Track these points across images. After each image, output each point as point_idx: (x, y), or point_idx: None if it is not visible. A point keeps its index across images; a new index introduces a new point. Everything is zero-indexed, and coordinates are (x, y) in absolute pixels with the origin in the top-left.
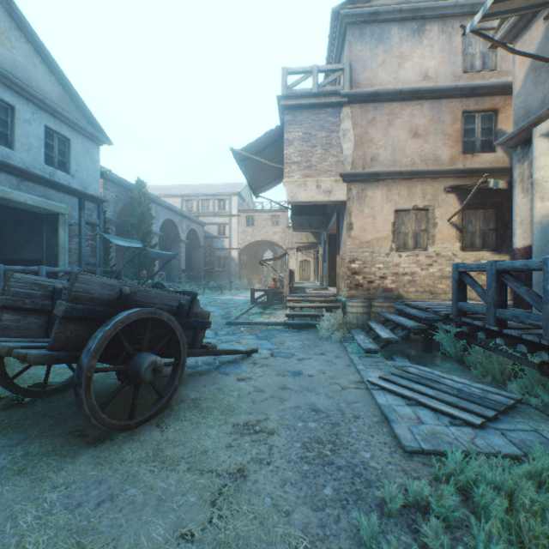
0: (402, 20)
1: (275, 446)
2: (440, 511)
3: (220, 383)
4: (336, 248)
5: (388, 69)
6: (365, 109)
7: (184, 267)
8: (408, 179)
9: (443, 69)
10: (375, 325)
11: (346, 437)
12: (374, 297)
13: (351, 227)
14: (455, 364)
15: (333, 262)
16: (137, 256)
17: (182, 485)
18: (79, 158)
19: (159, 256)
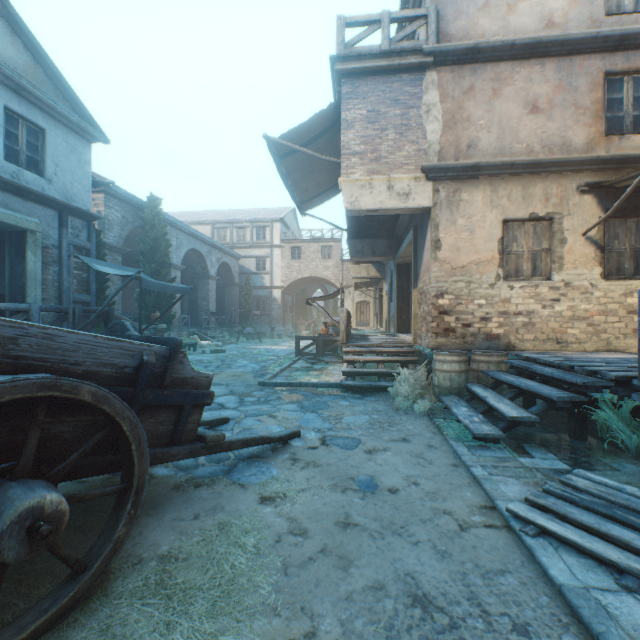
0: None
1: None
2: None
3: (227, 510)
4: (413, 278)
5: (492, 13)
6: (459, 73)
7: (213, 309)
8: (523, 174)
9: (575, 12)
10: (483, 391)
11: None
12: (472, 347)
13: (438, 246)
14: None
15: (403, 301)
16: (149, 293)
17: None
18: (59, 156)
19: (164, 289)
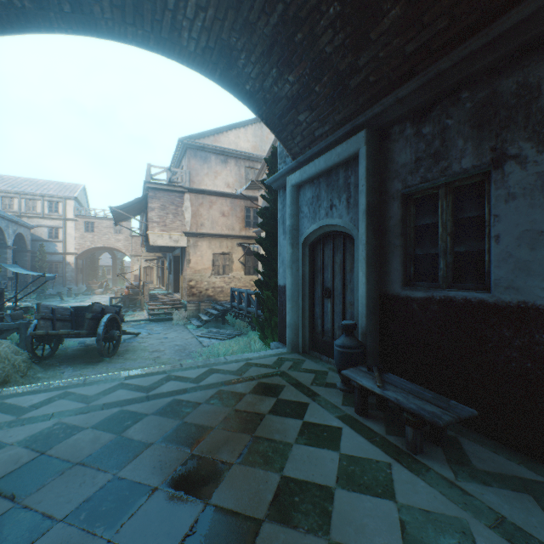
0: (217, 154)
1: (166, 352)
2: (209, 351)
3: (132, 345)
4: (181, 271)
5: (210, 177)
6: (198, 197)
7: (11, 274)
8: (220, 238)
9: (236, 184)
10: (202, 315)
11: (188, 348)
12: (203, 300)
13: (190, 262)
14: (232, 327)
15: (177, 276)
16: None
17: (143, 360)
18: None
19: (49, 279)
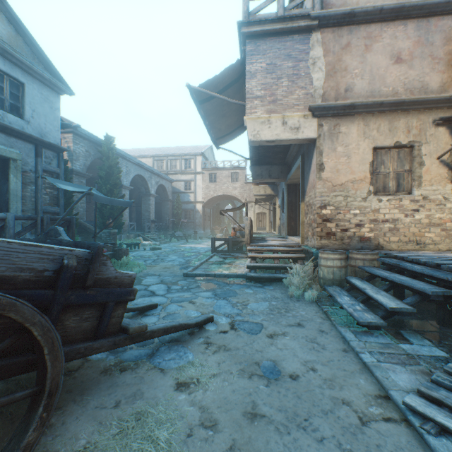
0: None
1: None
2: None
3: (146, 397)
4: (301, 194)
5: None
6: (338, 33)
7: (153, 218)
8: (389, 112)
9: None
10: (361, 283)
11: None
12: (349, 247)
13: (321, 168)
14: None
15: (292, 212)
16: (105, 206)
17: None
18: (35, 104)
19: (111, 203)
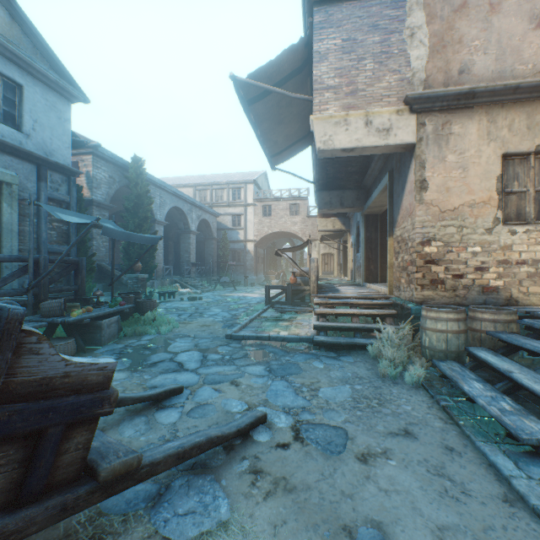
0: None
1: None
2: None
3: None
4: (388, 226)
5: None
6: None
7: (194, 260)
8: (528, 100)
9: None
10: (499, 361)
11: None
12: (464, 301)
13: (423, 186)
14: None
15: (371, 251)
16: (132, 245)
17: None
18: (37, 112)
19: (128, 239)
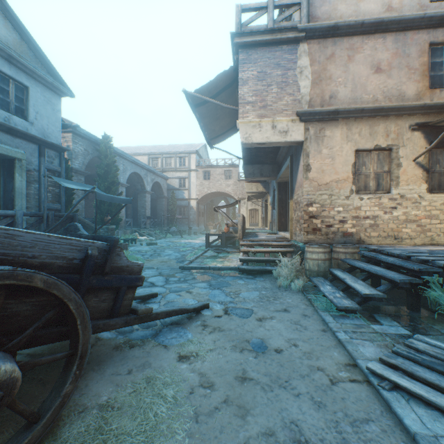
0: None
1: None
2: None
3: (153, 366)
4: (290, 192)
5: (348, 1)
6: (324, 44)
7: (149, 214)
8: (370, 117)
9: None
10: (342, 274)
11: None
12: (333, 242)
13: (308, 169)
14: None
15: (282, 209)
16: (103, 203)
17: None
18: (38, 106)
19: (112, 200)
